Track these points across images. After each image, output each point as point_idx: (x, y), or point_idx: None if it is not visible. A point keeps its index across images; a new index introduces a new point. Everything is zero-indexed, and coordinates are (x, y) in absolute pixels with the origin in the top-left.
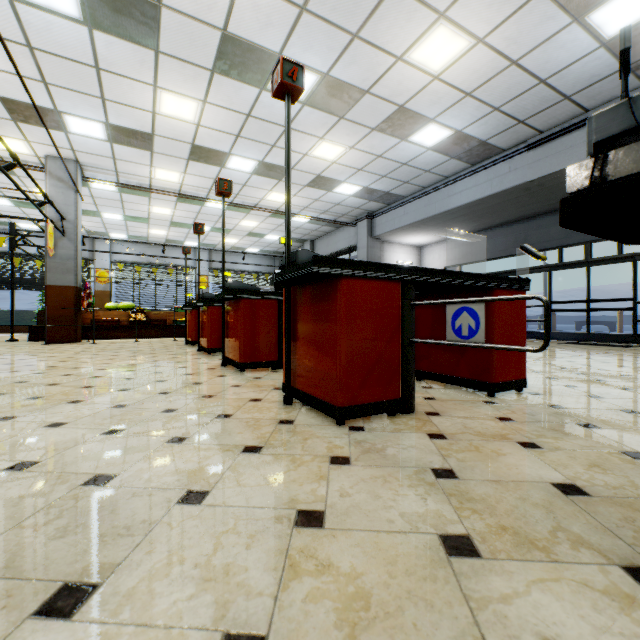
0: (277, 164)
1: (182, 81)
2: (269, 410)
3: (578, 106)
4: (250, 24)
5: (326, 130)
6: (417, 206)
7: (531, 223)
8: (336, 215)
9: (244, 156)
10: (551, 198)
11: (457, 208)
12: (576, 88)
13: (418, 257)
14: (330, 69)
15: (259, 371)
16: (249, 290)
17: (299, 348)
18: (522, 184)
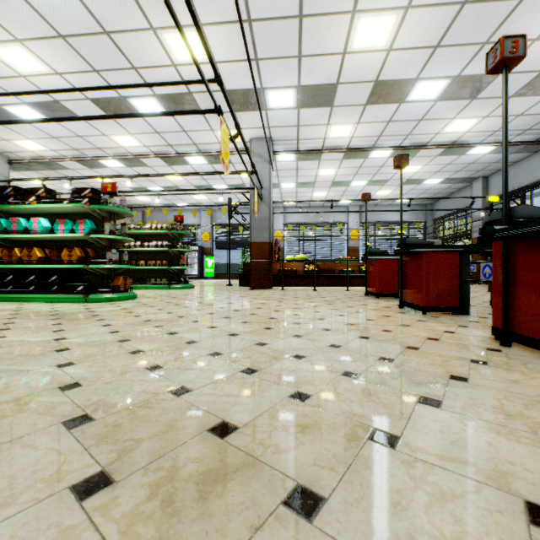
0: (478, 73)
1: None
2: None
3: None
4: None
5: None
6: None
7: None
8: None
9: (434, 77)
10: None
11: None
12: None
13: None
14: None
15: None
16: None
17: None
18: None
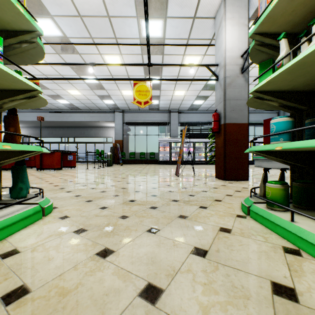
0: None
1: None
2: None
3: (60, 109)
4: None
5: None
6: None
7: (54, 128)
8: None
9: None
10: (58, 124)
11: (28, 121)
12: (58, 106)
13: None
14: None
15: None
16: None
17: None
18: (48, 121)
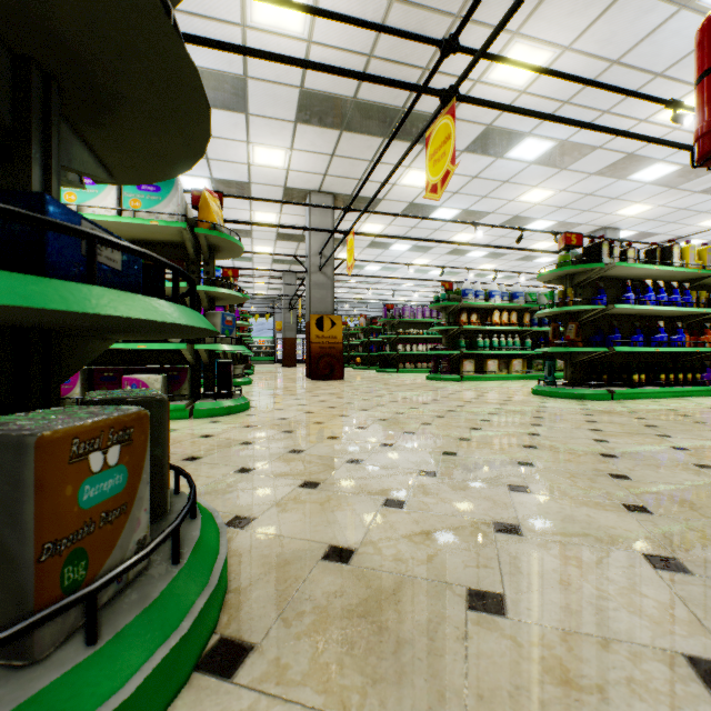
0: None
1: None
2: None
3: None
4: None
5: None
6: None
7: None
8: None
9: None
10: None
11: None
12: None
13: None
14: None
15: None
16: None
17: None
18: None
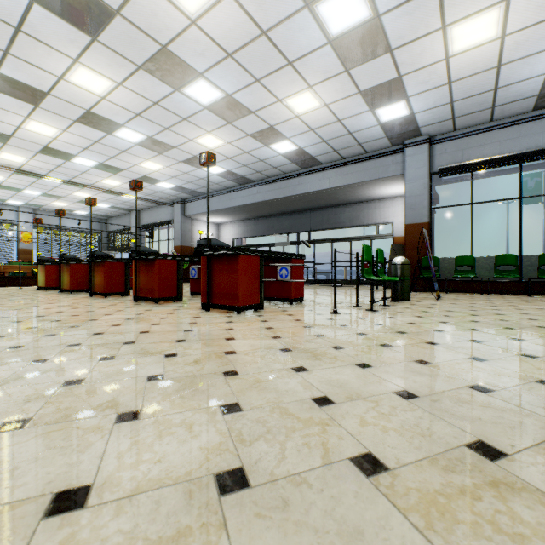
0: (114, 166)
1: (50, 120)
2: (130, 303)
3: (281, 171)
4: (106, 112)
5: (151, 157)
6: (213, 201)
7: (275, 218)
8: (158, 197)
9: (88, 158)
10: (280, 208)
11: (234, 207)
12: (277, 165)
13: (217, 230)
14: (153, 136)
15: (115, 297)
16: (110, 257)
17: (141, 282)
18: (263, 201)
